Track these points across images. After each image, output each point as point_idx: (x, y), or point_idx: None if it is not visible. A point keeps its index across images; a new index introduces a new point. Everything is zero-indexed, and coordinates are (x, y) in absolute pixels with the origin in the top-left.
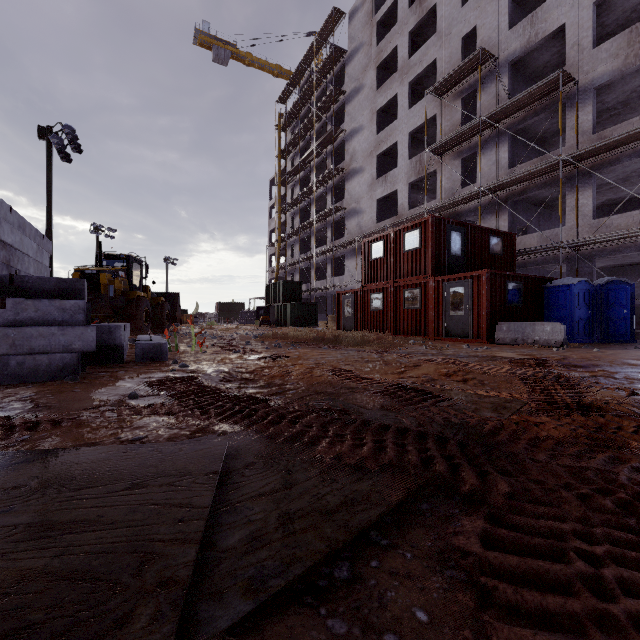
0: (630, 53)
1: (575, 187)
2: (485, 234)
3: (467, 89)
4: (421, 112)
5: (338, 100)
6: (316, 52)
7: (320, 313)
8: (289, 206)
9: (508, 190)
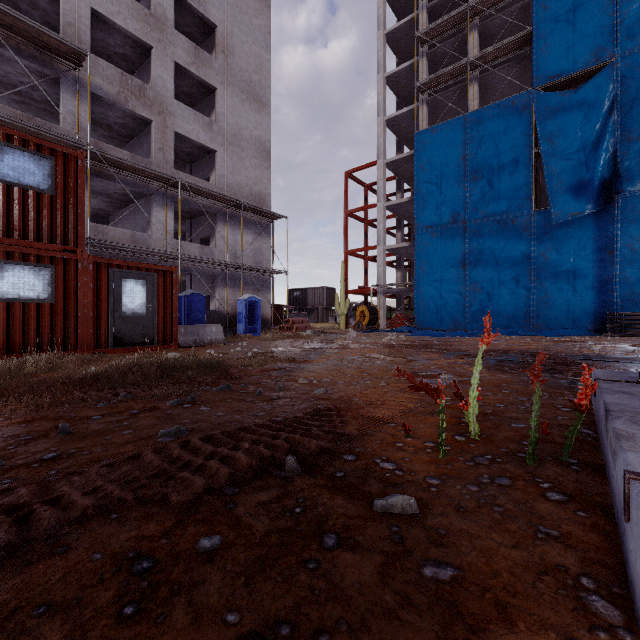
0: (122, 92)
1: None
2: None
3: None
4: None
5: None
6: None
7: None
8: None
9: None
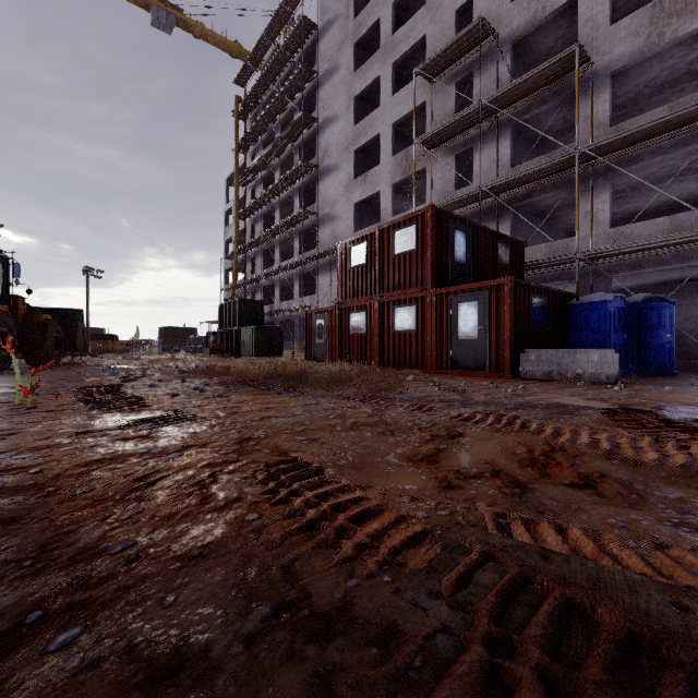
0: (653, 31)
1: (589, 190)
2: (492, 239)
3: (462, 72)
4: (408, 99)
5: (308, 83)
6: (282, 24)
7: (287, 340)
8: (249, 210)
9: (511, 193)
